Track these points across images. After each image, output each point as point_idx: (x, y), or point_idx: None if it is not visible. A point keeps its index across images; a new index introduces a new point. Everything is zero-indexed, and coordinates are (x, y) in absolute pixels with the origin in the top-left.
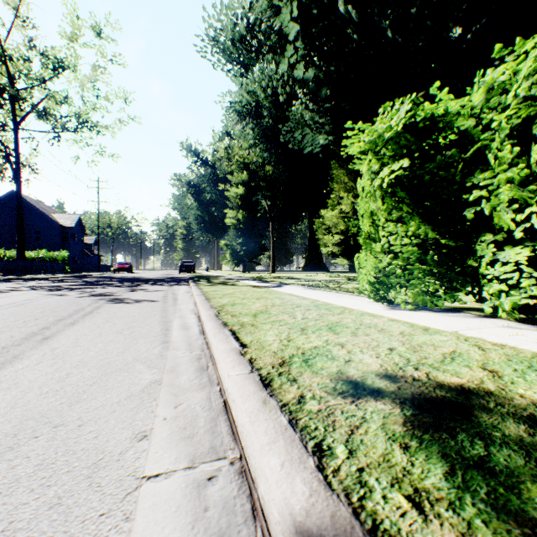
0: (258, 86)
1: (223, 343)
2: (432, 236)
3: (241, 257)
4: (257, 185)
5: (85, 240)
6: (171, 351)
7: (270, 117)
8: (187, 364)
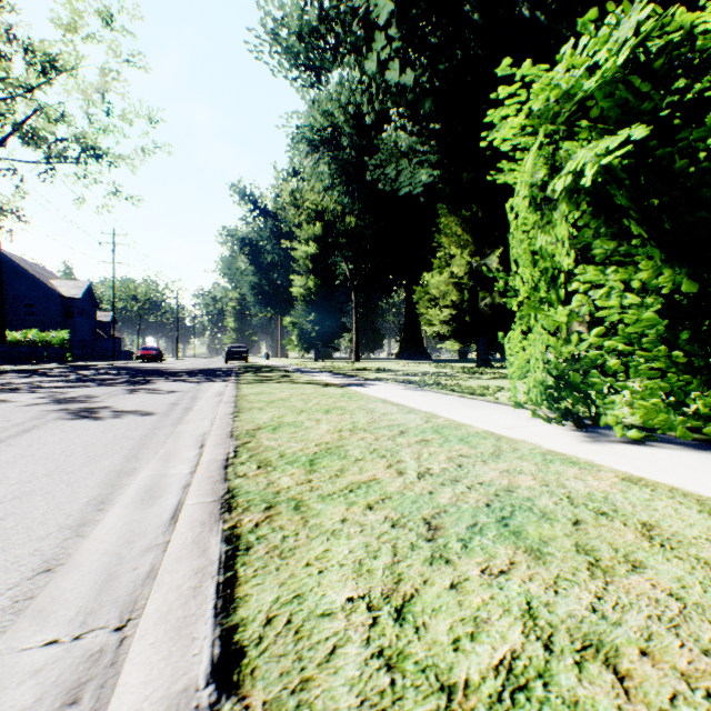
0: (335, 105)
1: (158, 642)
2: (690, 289)
3: (312, 340)
4: (334, 242)
5: (98, 317)
6: (12, 635)
7: (352, 148)
8: None
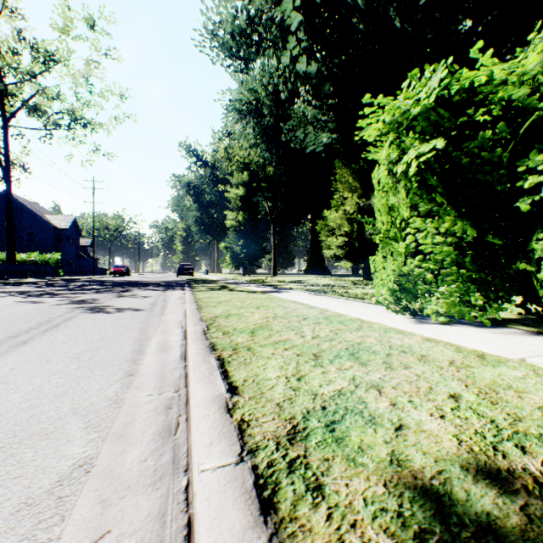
0: (258, 84)
1: (203, 385)
2: (471, 233)
3: (241, 259)
4: (257, 186)
5: (80, 242)
6: (132, 393)
7: (271, 116)
8: (147, 420)
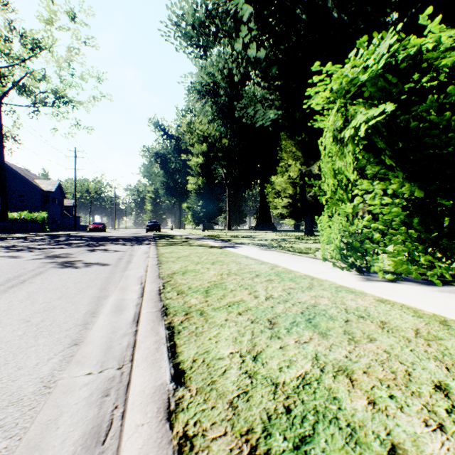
0: (215, 69)
1: (145, 368)
2: (419, 194)
3: (201, 218)
4: (215, 155)
5: (65, 203)
6: (69, 370)
7: (226, 96)
8: (75, 416)
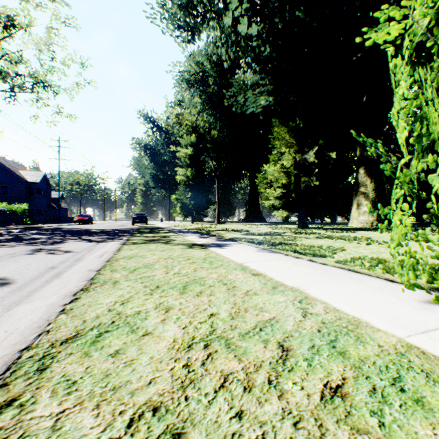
0: (204, 57)
1: None
2: None
3: (190, 209)
4: (204, 146)
5: (52, 195)
6: None
7: (215, 86)
8: None
